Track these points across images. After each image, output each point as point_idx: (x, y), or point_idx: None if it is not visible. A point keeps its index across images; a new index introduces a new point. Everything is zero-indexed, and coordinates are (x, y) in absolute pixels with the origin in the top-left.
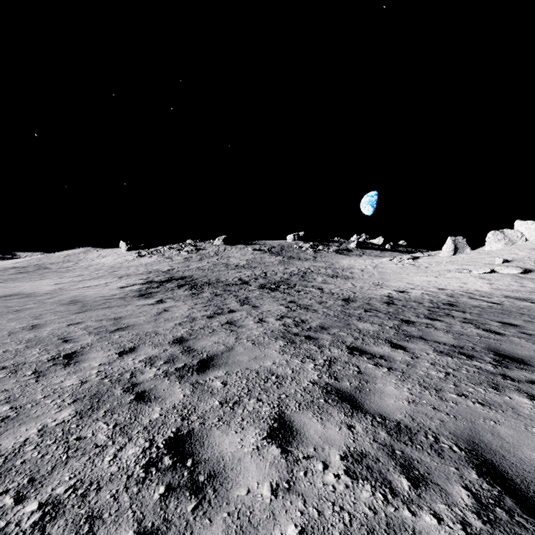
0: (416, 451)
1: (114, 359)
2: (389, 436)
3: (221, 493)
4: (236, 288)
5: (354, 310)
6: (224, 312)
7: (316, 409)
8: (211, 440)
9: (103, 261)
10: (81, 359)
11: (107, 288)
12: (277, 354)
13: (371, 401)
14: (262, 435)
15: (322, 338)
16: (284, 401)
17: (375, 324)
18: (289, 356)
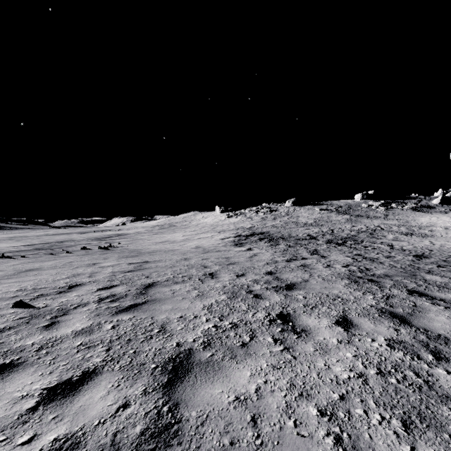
0: (447, 348)
1: (234, 278)
2: (427, 338)
3: (309, 336)
4: (306, 242)
5: (424, 265)
6: (298, 258)
7: (371, 318)
8: (300, 319)
9: (205, 221)
10: (217, 276)
11: (213, 239)
12: (343, 287)
13: (419, 321)
14: (332, 322)
15: (384, 282)
16: (347, 311)
17: (446, 277)
18: (352, 289)
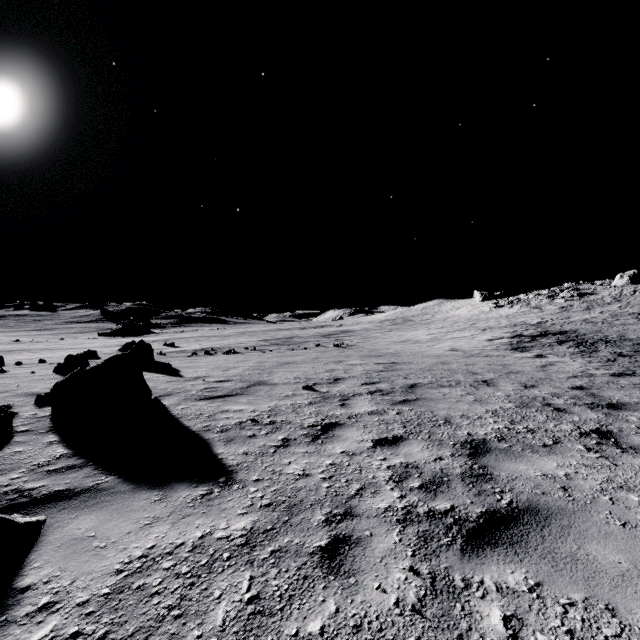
0: None
1: (521, 388)
2: None
3: None
4: None
5: None
6: (636, 373)
7: None
8: (629, 438)
9: (457, 313)
10: (495, 384)
11: (475, 340)
12: None
13: None
14: None
15: None
16: None
17: None
18: None
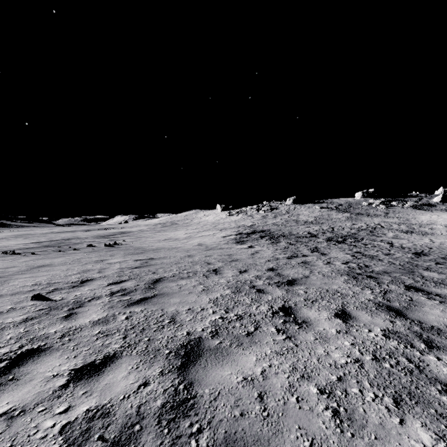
0: (439, 338)
1: (237, 274)
2: (420, 330)
3: (310, 327)
4: (306, 240)
5: (423, 262)
6: (298, 256)
7: (368, 311)
8: (301, 311)
9: (207, 219)
10: (221, 272)
11: (215, 237)
12: (342, 283)
13: (414, 314)
14: (331, 315)
15: (382, 278)
16: (346, 305)
17: (443, 274)
18: (351, 285)
